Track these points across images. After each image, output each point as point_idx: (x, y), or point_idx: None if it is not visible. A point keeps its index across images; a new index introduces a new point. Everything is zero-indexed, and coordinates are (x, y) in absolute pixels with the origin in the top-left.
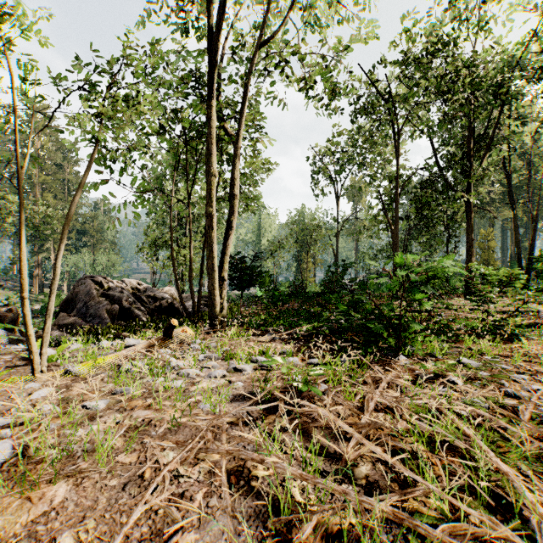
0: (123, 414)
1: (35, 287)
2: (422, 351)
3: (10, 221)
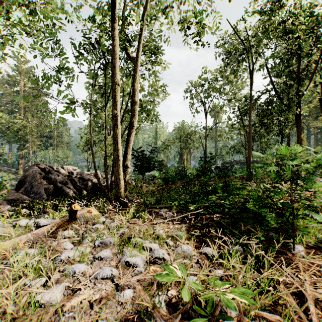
0: None
1: (20, 170)
2: (312, 239)
3: None
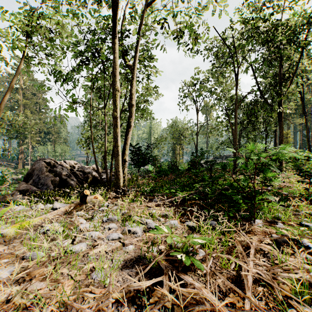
0: (19, 287)
1: (20, 165)
2: (270, 215)
3: (2, 126)
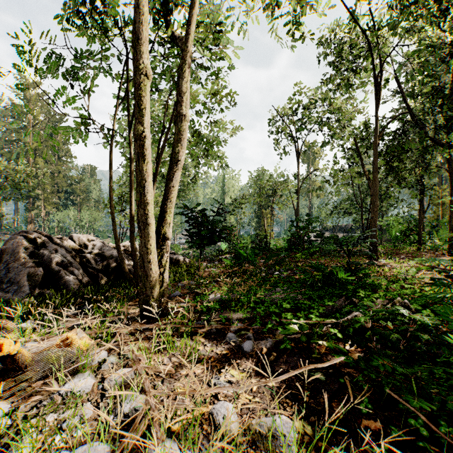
0: None
1: None
2: None
3: None
